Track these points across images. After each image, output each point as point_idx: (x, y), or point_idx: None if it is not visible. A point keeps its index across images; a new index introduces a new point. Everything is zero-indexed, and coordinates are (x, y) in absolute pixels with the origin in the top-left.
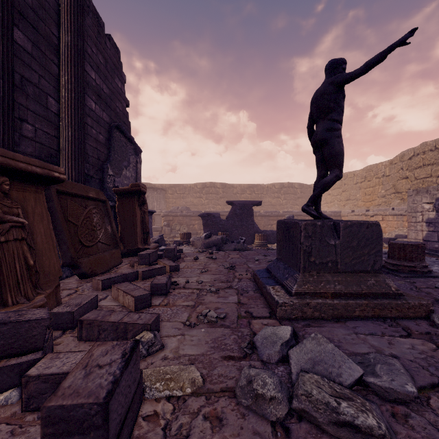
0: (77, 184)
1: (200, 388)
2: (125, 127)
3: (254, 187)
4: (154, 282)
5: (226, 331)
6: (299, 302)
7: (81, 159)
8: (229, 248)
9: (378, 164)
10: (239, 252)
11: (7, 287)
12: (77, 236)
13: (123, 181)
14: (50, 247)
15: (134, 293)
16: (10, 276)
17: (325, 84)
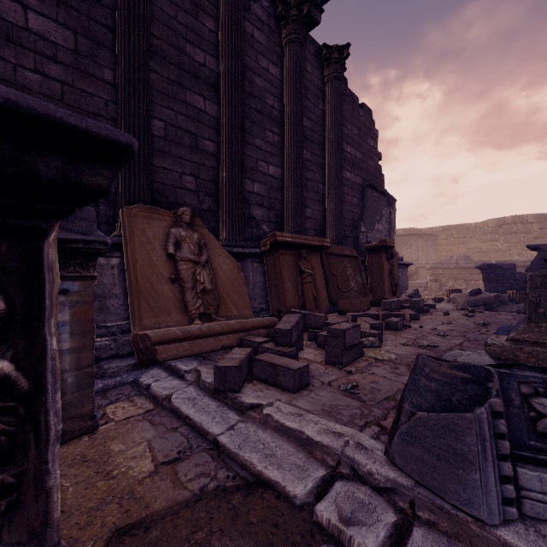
0: (337, 246)
1: (393, 361)
2: (378, 182)
3: None
4: (387, 320)
5: (429, 352)
6: (510, 345)
7: (339, 225)
8: (507, 310)
9: None
10: (518, 314)
11: (306, 305)
12: (337, 284)
13: (375, 235)
14: (322, 289)
15: (370, 322)
16: (307, 300)
17: None
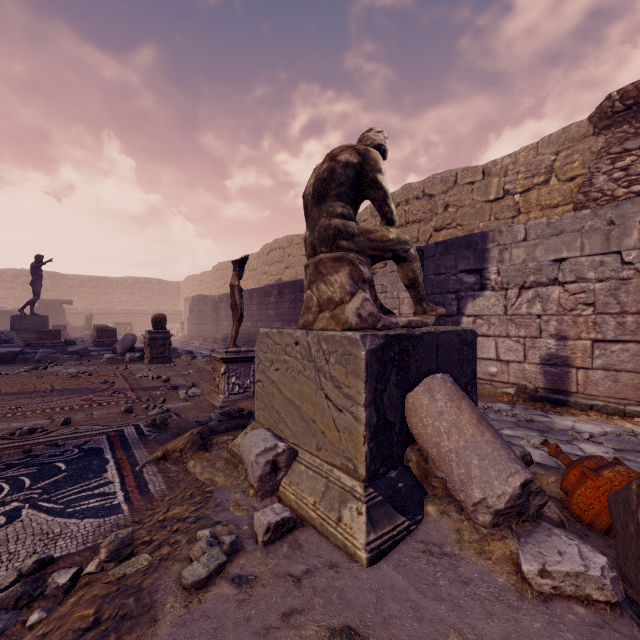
0: None
1: None
2: None
3: (100, 280)
4: None
5: None
6: None
7: None
8: None
9: (206, 272)
10: None
11: None
12: None
13: None
14: None
15: None
16: None
17: (31, 265)
